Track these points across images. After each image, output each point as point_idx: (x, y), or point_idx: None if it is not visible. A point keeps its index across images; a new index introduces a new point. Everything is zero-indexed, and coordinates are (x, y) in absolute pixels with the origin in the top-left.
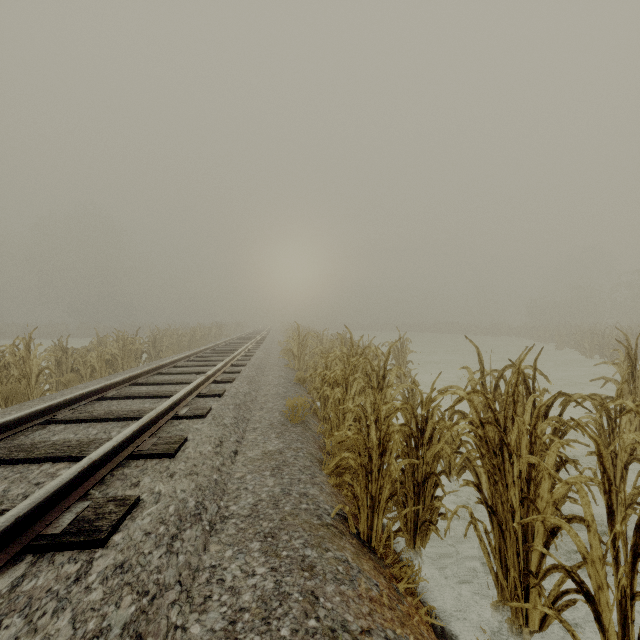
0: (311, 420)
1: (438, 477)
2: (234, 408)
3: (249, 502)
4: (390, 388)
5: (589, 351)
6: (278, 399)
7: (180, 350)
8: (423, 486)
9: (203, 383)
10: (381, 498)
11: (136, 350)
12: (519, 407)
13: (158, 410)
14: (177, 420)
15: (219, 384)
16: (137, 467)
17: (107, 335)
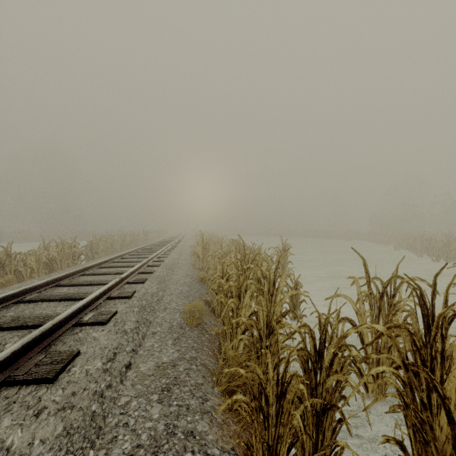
0: (208, 320)
1: (341, 412)
2: (138, 311)
3: (124, 450)
4: (280, 294)
5: (420, 252)
6: (181, 298)
7: (113, 252)
8: (322, 416)
9: (116, 285)
10: (280, 451)
11: (72, 253)
12: (415, 323)
13: (55, 321)
14: (79, 327)
15: (132, 285)
16: (4, 400)
17: (49, 241)
